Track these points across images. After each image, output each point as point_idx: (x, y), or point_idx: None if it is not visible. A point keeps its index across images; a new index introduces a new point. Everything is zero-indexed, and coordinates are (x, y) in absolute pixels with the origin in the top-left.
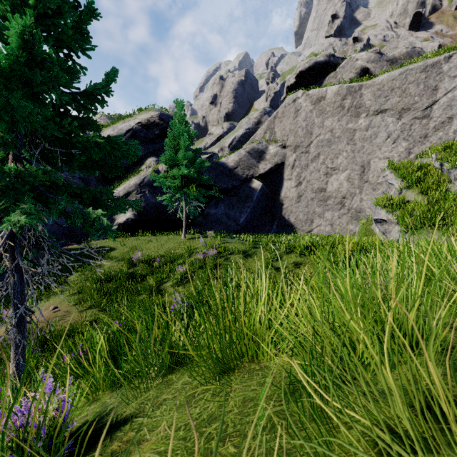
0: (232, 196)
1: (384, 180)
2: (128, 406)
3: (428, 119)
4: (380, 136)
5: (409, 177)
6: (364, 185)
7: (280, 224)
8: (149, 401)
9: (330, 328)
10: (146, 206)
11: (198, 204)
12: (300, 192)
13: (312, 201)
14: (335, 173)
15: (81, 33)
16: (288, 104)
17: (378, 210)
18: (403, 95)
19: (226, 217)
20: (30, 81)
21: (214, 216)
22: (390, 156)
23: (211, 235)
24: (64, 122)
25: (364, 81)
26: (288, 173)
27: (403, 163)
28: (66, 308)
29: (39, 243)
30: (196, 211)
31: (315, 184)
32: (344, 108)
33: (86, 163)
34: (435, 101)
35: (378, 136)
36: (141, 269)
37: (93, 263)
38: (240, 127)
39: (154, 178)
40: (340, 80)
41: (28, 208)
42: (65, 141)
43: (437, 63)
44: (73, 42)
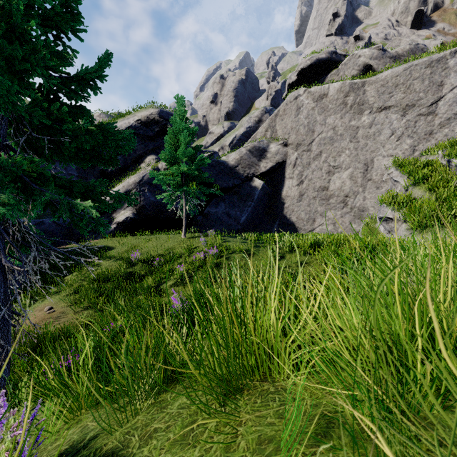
0: (233, 194)
1: (389, 177)
2: (110, 436)
3: (433, 116)
4: (384, 133)
5: (415, 174)
6: (367, 183)
7: (282, 223)
8: (136, 431)
9: (368, 341)
10: (146, 205)
11: (198, 202)
12: (301, 191)
13: (314, 200)
14: (338, 172)
15: (72, 13)
16: (290, 102)
17: (383, 208)
18: (407, 91)
19: (226, 216)
20: (10, 57)
21: (215, 215)
22: (394, 153)
23: (212, 234)
24: (53, 108)
25: (367, 78)
26: (289, 172)
27: (408, 160)
28: (62, 308)
29: (27, 240)
30: (196, 209)
31: (317, 183)
32: (347, 105)
33: (77, 154)
34: (440, 97)
35: (382, 133)
36: (140, 269)
37: (91, 263)
38: (241, 126)
39: (153, 175)
40: (342, 77)
41: (5, 197)
42: (54, 129)
43: (442, 58)
44: (63, 22)
